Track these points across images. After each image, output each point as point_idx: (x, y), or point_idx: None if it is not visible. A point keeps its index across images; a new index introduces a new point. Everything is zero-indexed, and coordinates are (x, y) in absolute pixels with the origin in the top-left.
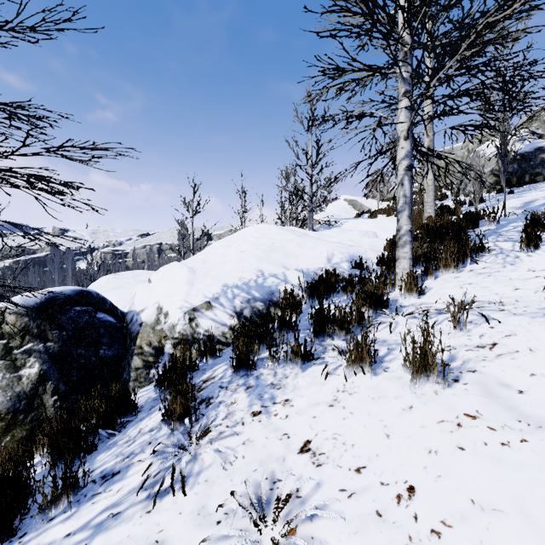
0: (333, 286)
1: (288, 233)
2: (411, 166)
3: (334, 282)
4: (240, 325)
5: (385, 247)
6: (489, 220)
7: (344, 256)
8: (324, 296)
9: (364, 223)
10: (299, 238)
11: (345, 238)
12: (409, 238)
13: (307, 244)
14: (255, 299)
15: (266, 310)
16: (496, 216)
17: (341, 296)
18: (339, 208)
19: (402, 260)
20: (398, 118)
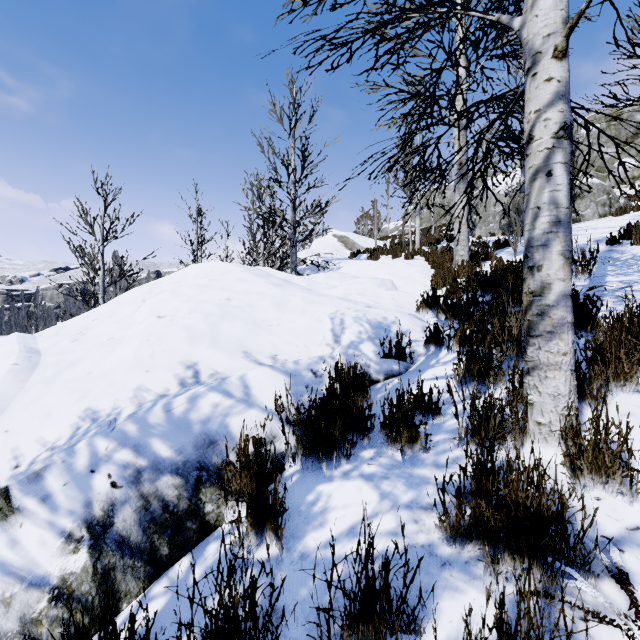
0: (361, 418)
1: (258, 280)
2: (569, 130)
3: (363, 408)
4: (96, 574)
5: (419, 307)
6: (577, 270)
7: (363, 329)
8: (341, 444)
9: (373, 266)
10: (278, 289)
11: (352, 289)
12: (567, 314)
13: (294, 303)
14: (157, 467)
15: (187, 500)
16: (588, 265)
17: (383, 446)
18: (327, 245)
19: (550, 371)
20: (536, 6)
